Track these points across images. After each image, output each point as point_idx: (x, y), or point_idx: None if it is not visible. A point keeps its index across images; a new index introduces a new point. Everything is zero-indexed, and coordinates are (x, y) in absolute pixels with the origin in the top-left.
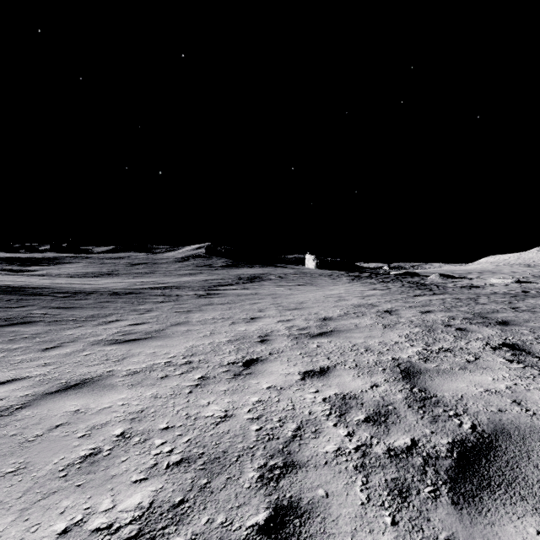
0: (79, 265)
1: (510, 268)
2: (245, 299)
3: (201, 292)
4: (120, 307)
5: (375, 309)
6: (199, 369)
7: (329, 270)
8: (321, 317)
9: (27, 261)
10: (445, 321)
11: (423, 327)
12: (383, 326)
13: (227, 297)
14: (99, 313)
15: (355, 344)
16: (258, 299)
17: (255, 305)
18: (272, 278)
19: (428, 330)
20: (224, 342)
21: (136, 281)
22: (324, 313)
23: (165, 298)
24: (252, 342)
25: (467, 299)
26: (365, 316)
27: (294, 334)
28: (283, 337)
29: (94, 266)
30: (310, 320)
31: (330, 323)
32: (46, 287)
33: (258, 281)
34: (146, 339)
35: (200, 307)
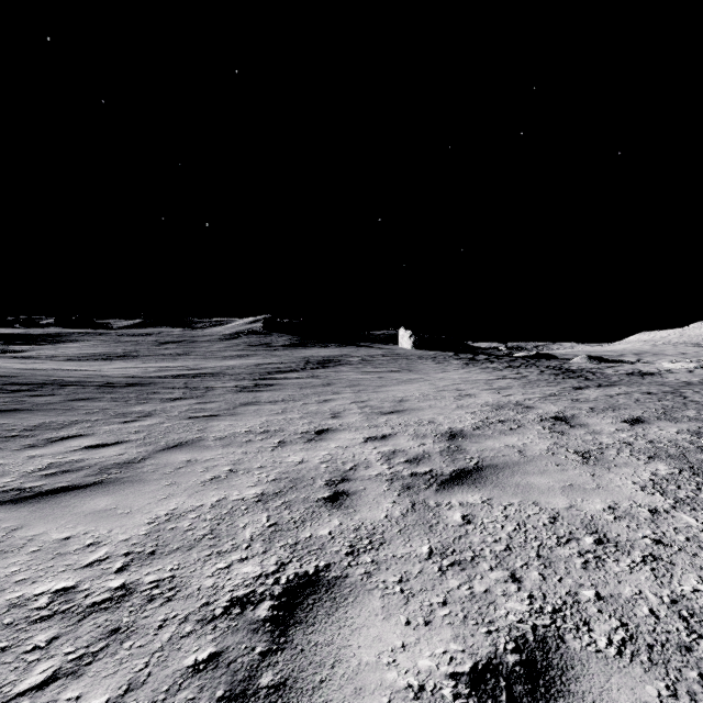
0: (88, 344)
1: (674, 349)
2: (312, 394)
3: (246, 382)
4: (100, 409)
5: (534, 413)
6: (123, 649)
7: (431, 351)
8: (444, 431)
9: (16, 339)
10: (699, 443)
11: (672, 461)
12: (580, 457)
13: (284, 390)
14: (53, 421)
15: (555, 515)
16: (332, 393)
17: (326, 403)
18: (353, 362)
19: (689, 469)
20: (250, 499)
21: (158, 366)
22: (446, 421)
23: (186, 392)
24: (312, 500)
25: (666, 393)
26: (526, 430)
27: (402, 475)
28: (380, 483)
29: (107, 345)
30: (426, 436)
31: (466, 445)
32: (4, 375)
33: (333, 366)
34: (86, 489)
35: (235, 408)
